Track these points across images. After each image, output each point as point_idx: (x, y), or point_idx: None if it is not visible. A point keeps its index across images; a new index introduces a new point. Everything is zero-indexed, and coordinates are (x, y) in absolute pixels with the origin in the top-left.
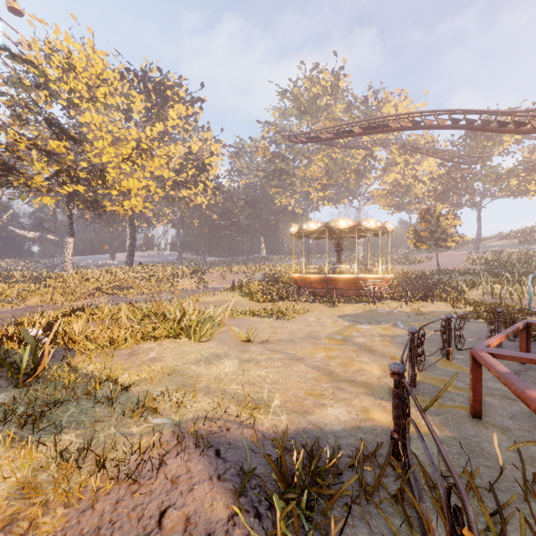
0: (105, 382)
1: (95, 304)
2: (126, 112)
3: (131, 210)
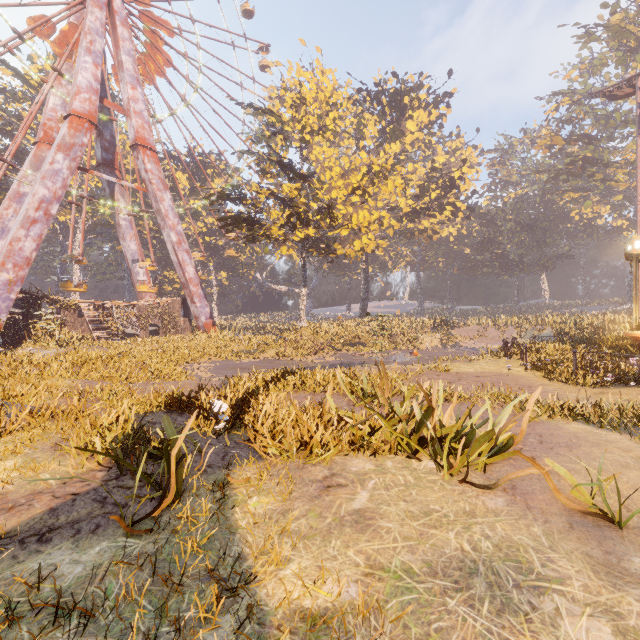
0: (243, 583)
1: (322, 362)
2: (358, 141)
3: (362, 251)
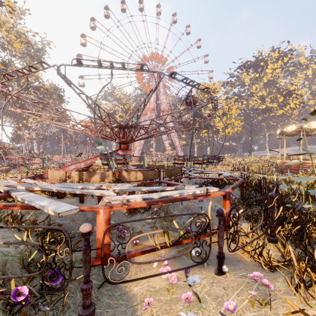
0: None
1: None
2: (241, 85)
3: (228, 133)
